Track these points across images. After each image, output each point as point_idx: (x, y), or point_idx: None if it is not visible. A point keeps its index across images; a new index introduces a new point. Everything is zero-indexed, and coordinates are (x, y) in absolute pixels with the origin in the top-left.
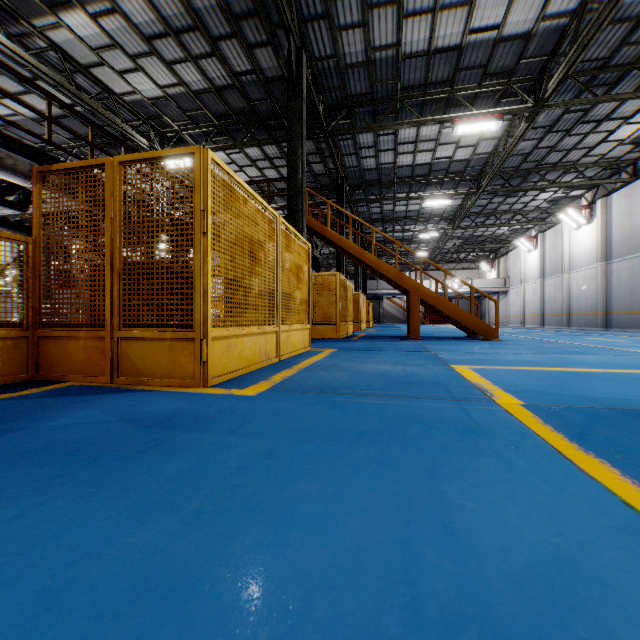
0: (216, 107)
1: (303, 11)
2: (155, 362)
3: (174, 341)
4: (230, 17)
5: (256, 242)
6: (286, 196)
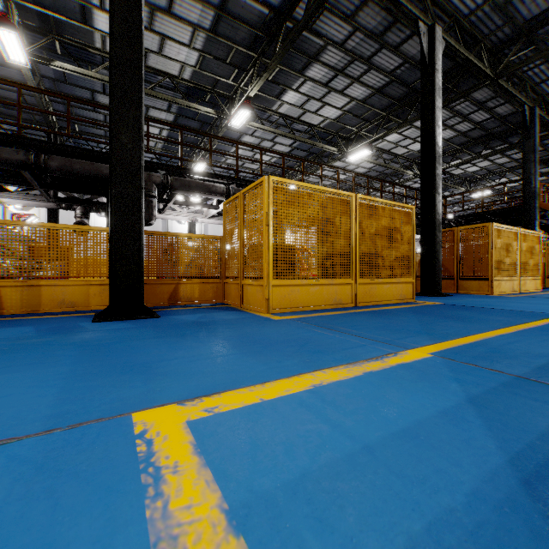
0: (460, 141)
1: (534, 81)
2: (472, 287)
3: (480, 281)
4: (478, 104)
5: (508, 244)
6: (516, 170)
